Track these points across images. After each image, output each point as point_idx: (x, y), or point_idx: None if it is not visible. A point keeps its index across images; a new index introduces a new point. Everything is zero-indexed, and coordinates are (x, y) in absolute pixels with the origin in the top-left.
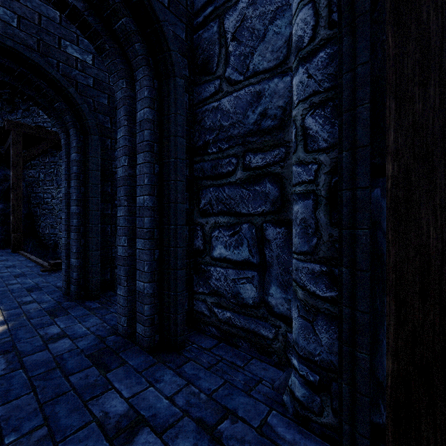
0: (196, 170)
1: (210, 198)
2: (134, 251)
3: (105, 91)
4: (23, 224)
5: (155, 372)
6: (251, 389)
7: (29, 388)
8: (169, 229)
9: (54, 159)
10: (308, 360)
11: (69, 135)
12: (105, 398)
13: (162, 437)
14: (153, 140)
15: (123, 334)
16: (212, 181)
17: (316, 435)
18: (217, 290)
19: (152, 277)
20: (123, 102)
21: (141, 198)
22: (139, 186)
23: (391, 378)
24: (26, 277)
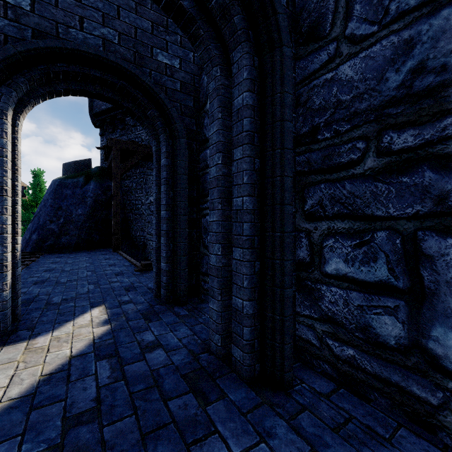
0: (299, 163)
1: (321, 198)
2: (228, 261)
3: (191, 93)
4: (120, 227)
5: (263, 418)
6: None
7: (131, 408)
8: (273, 237)
9: (143, 169)
10: None
11: (159, 142)
12: (209, 445)
13: None
14: (253, 129)
15: (217, 354)
16: (324, 175)
17: None
18: (331, 316)
19: (252, 294)
20: (217, 92)
21: (238, 200)
22: (236, 186)
23: None
24: (123, 275)
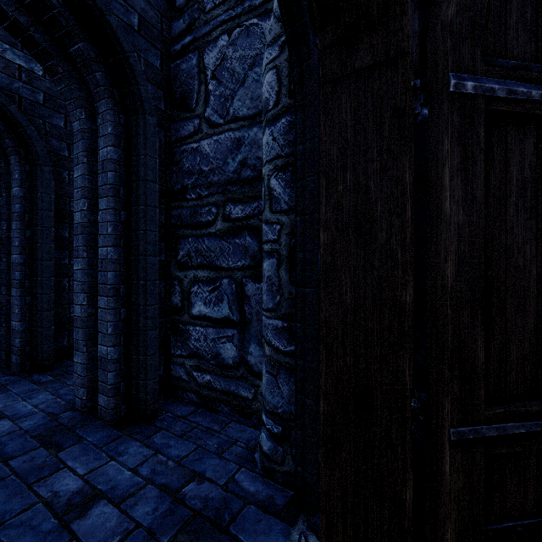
0: (173, 217)
1: (189, 250)
2: (97, 311)
3: (61, 110)
4: None
5: (119, 446)
6: (224, 451)
7: None
8: (138, 285)
9: None
10: (273, 413)
11: (9, 163)
12: (55, 478)
13: (120, 506)
14: (119, 183)
15: (82, 409)
16: (191, 230)
17: (278, 484)
18: (196, 351)
19: (118, 339)
20: (82, 135)
21: (103, 250)
22: (101, 235)
23: (323, 416)
24: None
